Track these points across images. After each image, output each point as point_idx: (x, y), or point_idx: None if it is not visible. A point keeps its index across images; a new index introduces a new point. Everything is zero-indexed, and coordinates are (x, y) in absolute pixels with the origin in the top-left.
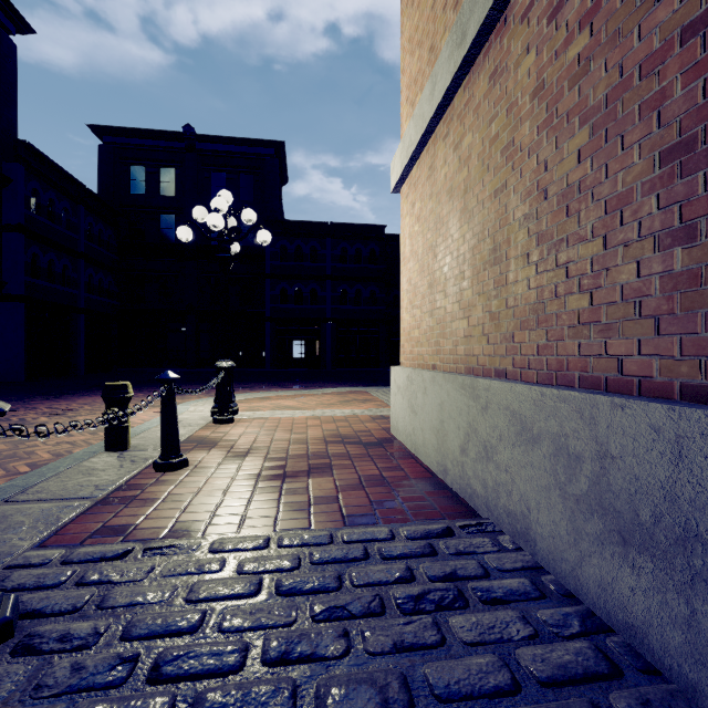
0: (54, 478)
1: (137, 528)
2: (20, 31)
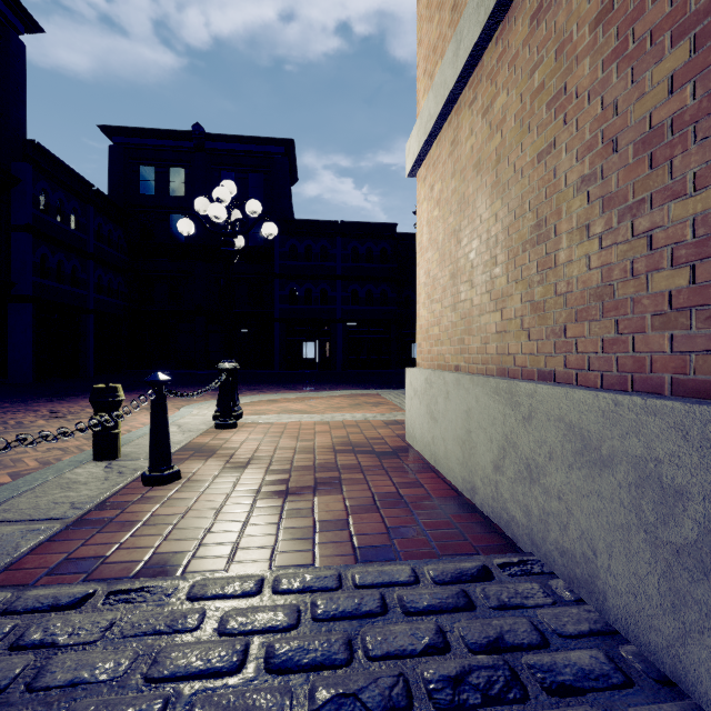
0: (29, 493)
1: (107, 560)
2: (29, 30)
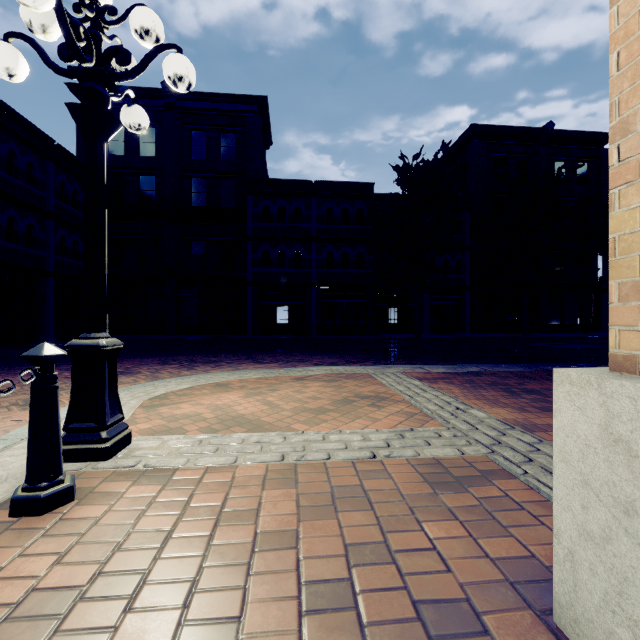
0: None
1: None
2: None
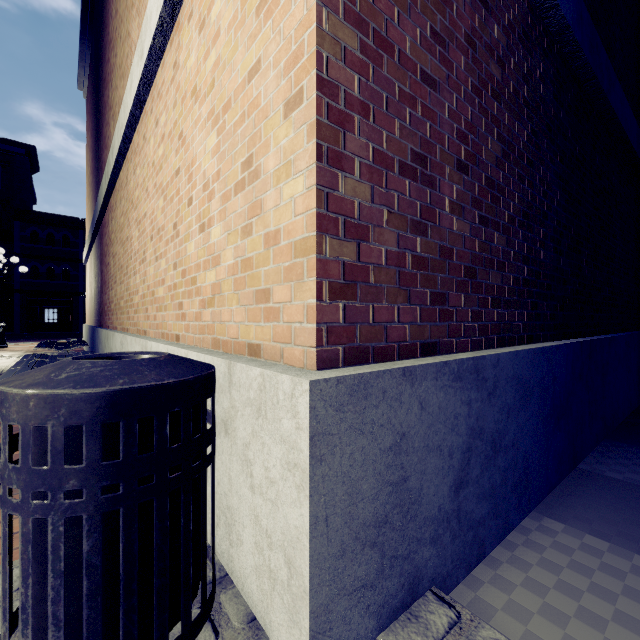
0: None
1: None
2: None
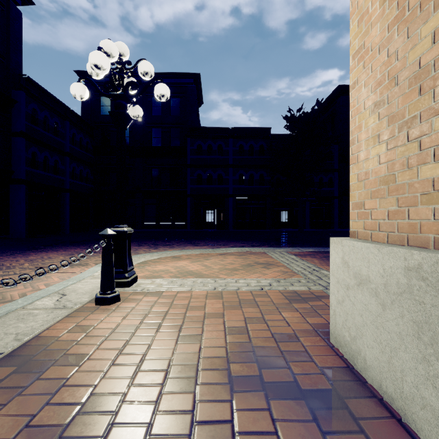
0: None
1: None
2: (24, 3)
